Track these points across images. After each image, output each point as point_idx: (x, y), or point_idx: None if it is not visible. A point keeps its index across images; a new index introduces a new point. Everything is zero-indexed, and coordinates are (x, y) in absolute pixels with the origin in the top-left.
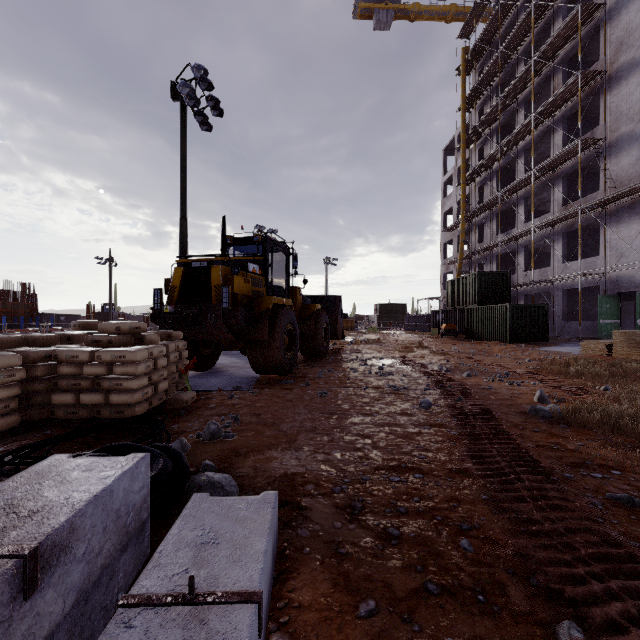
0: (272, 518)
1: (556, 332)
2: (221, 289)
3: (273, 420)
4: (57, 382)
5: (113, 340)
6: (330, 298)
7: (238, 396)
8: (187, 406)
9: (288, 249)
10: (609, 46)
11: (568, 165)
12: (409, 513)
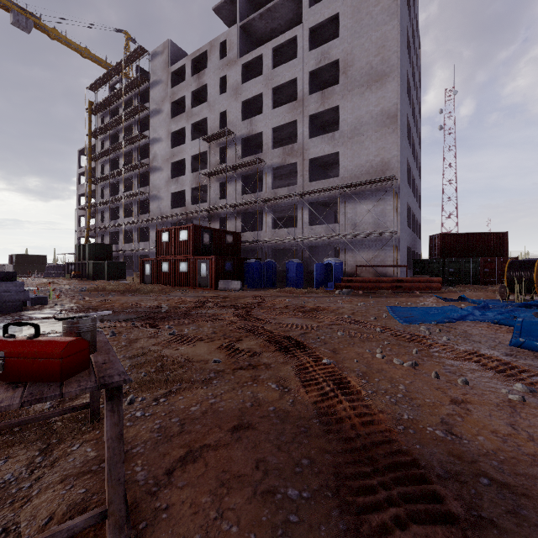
0: None
1: None
2: None
3: None
4: None
5: None
6: None
7: None
8: None
9: None
10: (151, 155)
11: (139, 197)
12: None
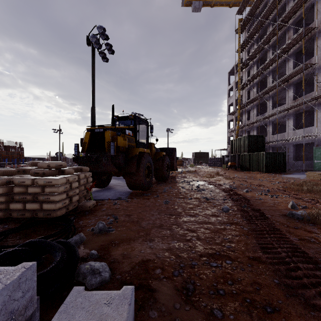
0: (127, 316)
1: (289, 167)
2: (110, 143)
3: (137, 219)
4: (13, 196)
5: (45, 172)
6: (170, 149)
7: (119, 203)
8: (90, 209)
9: (148, 123)
10: (319, 14)
11: (296, 78)
12: (226, 295)
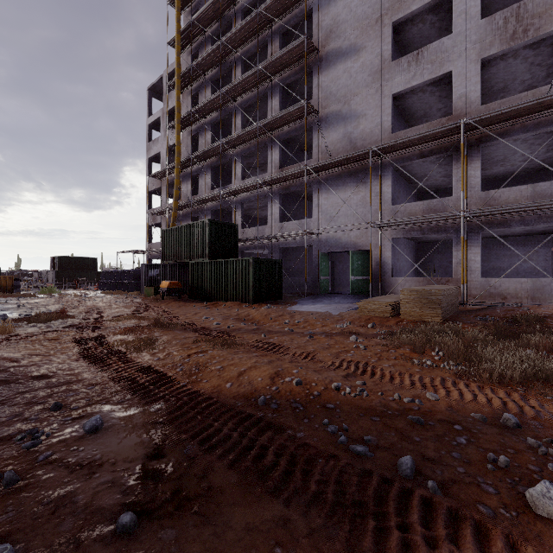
0: None
1: None
2: None
3: None
4: None
5: None
6: None
7: None
8: None
9: None
10: (321, 30)
11: (285, 130)
12: None
